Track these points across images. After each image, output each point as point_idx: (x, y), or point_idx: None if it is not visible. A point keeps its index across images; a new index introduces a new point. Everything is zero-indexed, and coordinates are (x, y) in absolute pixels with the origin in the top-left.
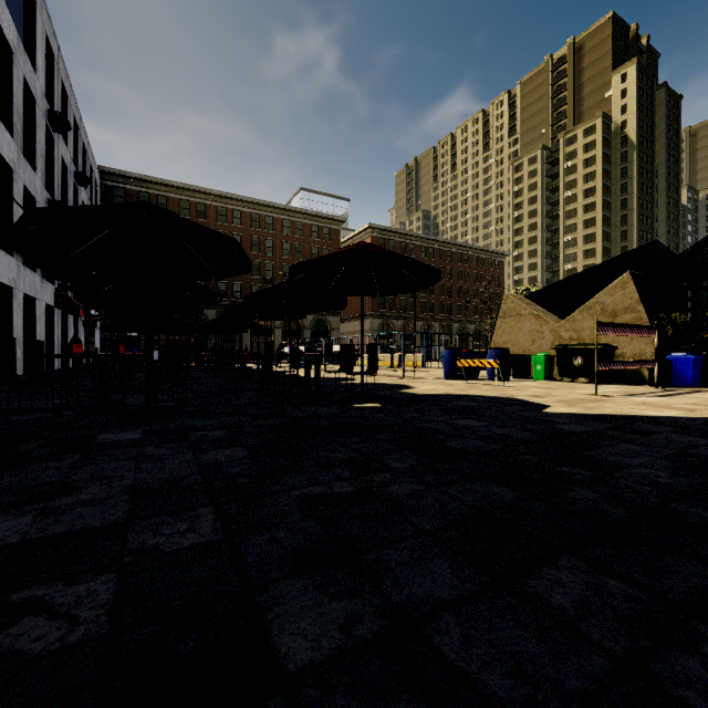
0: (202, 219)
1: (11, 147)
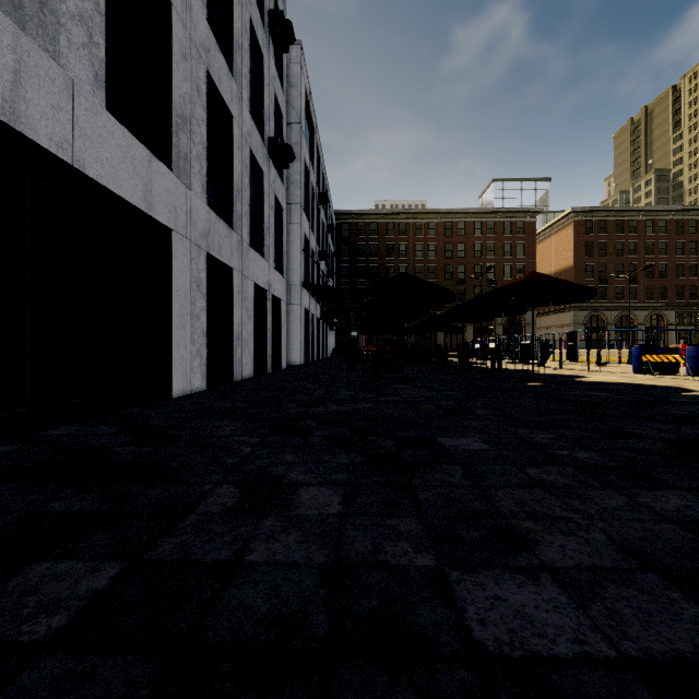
0: (404, 236)
1: (308, 228)
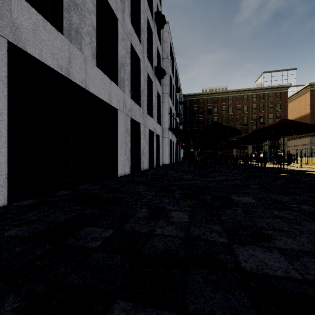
0: (216, 104)
1: (171, 103)
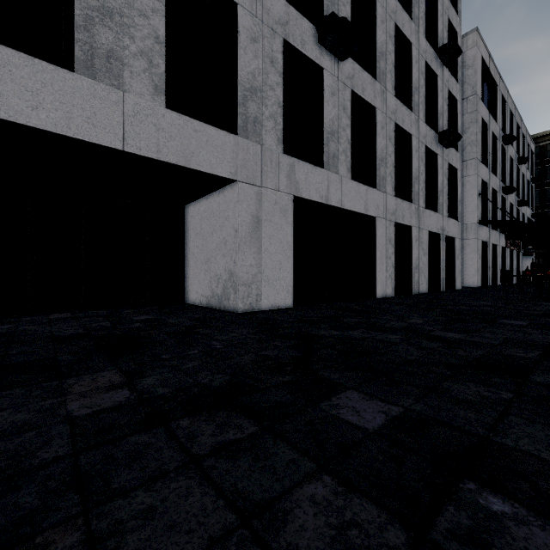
0: None
1: (486, 173)
